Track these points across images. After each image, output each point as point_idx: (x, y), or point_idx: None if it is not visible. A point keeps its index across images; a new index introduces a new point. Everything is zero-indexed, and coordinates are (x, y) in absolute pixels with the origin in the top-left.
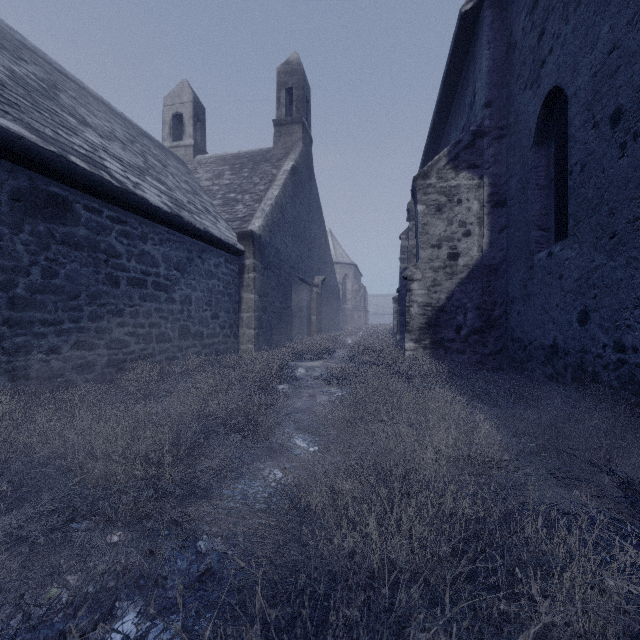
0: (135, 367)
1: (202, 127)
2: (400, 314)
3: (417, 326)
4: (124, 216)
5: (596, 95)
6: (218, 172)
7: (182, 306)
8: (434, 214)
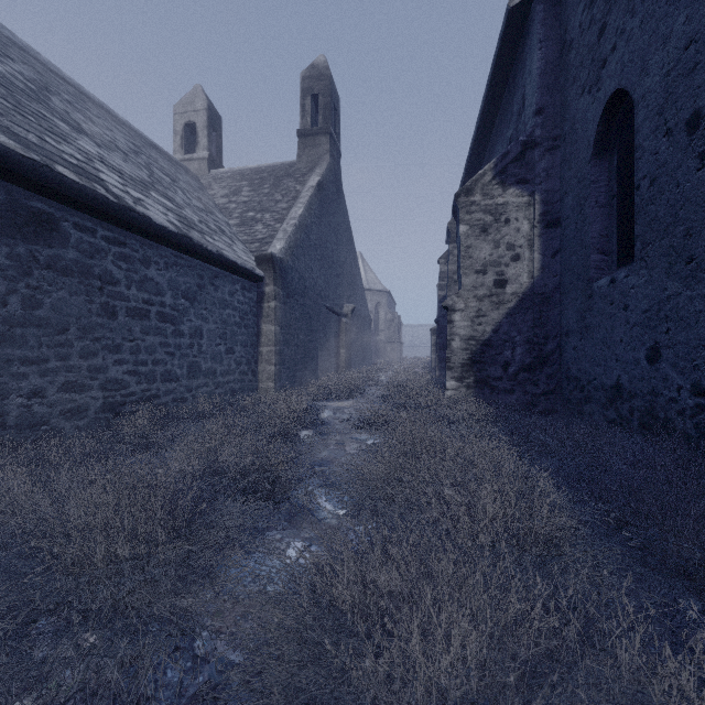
0: (136, 411)
1: (218, 138)
2: (439, 348)
3: (459, 362)
4: (123, 236)
5: (669, 97)
6: (235, 188)
7: (191, 340)
8: (478, 235)
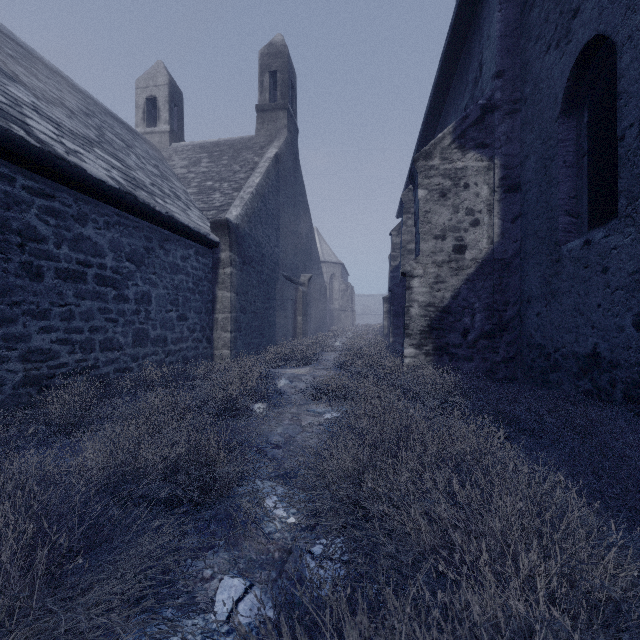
0: (68, 384)
1: (179, 113)
2: (393, 315)
3: (418, 329)
4: (51, 188)
5: None
6: (195, 159)
7: (138, 306)
8: (437, 200)
